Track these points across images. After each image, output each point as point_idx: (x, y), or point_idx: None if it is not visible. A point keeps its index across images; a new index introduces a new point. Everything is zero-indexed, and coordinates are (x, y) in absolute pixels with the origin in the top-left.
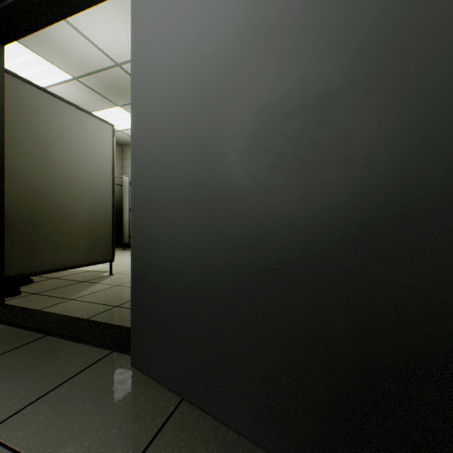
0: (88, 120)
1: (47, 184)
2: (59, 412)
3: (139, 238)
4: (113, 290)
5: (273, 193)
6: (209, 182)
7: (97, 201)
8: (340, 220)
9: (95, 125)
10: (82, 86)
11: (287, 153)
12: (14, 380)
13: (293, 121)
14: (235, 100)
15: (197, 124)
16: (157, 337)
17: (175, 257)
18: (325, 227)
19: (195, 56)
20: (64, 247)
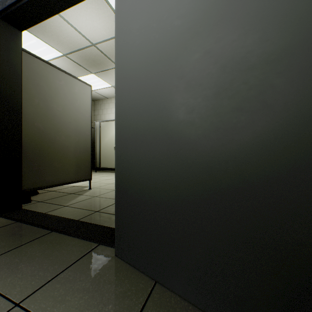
0: (75, 83)
1: (48, 126)
2: (68, 289)
3: (121, 163)
4: (93, 200)
5: (237, 129)
6: (180, 122)
7: (80, 138)
8: (300, 149)
9: (80, 86)
10: (69, 60)
11: (249, 97)
12: (34, 264)
13: (255, 72)
14: (202, 59)
15: (169, 78)
16: (136, 236)
17: (150, 178)
18: (286, 155)
19: (167, 28)
20: (59, 170)
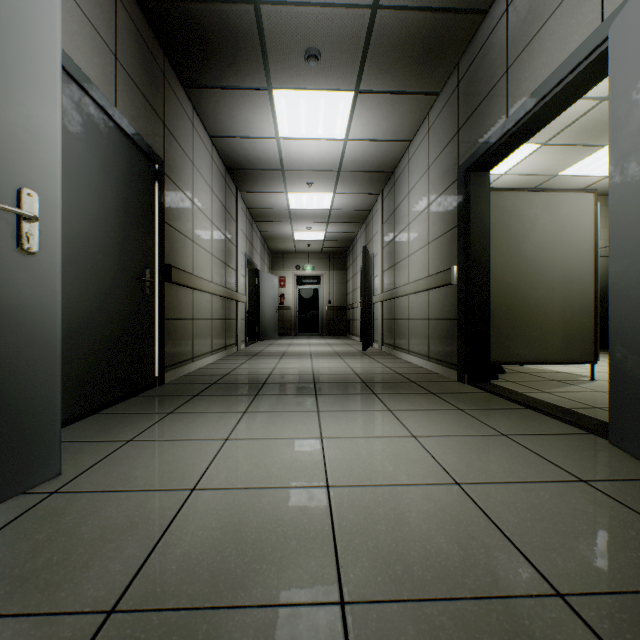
0: (561, 199)
1: (519, 279)
2: (546, 444)
3: (616, 329)
4: (593, 394)
5: None
6: None
7: (572, 289)
8: None
9: (570, 201)
10: (551, 148)
11: None
12: (512, 422)
13: None
14: None
15: None
16: (634, 418)
17: None
18: None
19: None
20: (534, 340)
